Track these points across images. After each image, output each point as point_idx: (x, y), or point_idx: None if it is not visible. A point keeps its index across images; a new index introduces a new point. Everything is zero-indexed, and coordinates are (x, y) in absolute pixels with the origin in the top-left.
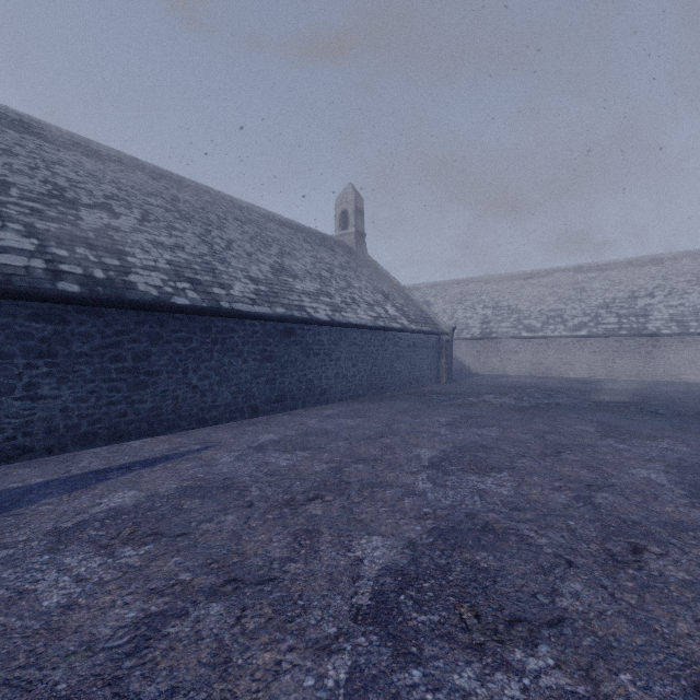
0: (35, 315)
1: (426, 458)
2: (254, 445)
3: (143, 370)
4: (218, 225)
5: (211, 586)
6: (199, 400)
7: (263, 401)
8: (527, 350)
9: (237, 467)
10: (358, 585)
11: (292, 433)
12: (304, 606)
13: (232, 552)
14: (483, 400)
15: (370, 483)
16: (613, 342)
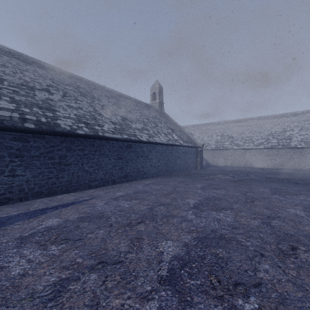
0: (14, 138)
1: (191, 204)
2: (113, 197)
3: (63, 163)
4: (97, 98)
5: (91, 265)
6: (89, 177)
7: (117, 177)
8: (236, 155)
9: (105, 207)
10: (161, 265)
11: (130, 192)
12: (135, 275)
13: (102, 248)
14: (217, 177)
15: (166, 215)
16: (275, 151)
